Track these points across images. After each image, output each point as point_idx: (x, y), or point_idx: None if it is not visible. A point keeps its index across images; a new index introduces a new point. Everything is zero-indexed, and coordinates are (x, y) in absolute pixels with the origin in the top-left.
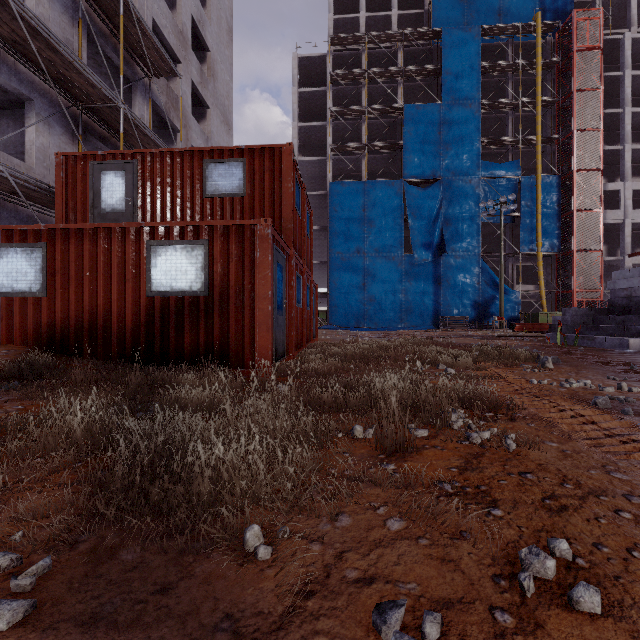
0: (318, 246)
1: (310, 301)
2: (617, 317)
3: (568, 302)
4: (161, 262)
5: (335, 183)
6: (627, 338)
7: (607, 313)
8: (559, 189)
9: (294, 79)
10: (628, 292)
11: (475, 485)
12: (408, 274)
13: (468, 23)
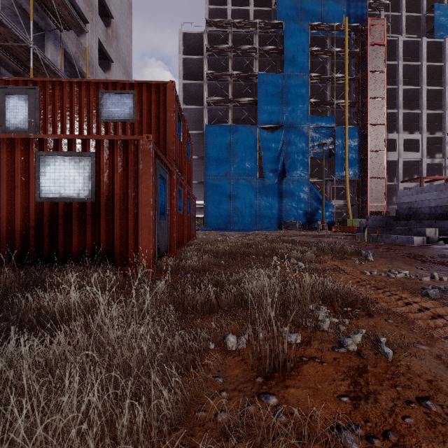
0: (197, 171)
1: (190, 209)
2: (402, 222)
3: (365, 212)
4: (50, 171)
5: (209, 125)
6: (412, 236)
7: (395, 219)
8: (359, 136)
9: (179, 48)
10: (409, 205)
11: (381, 431)
12: (261, 192)
13: (301, 20)
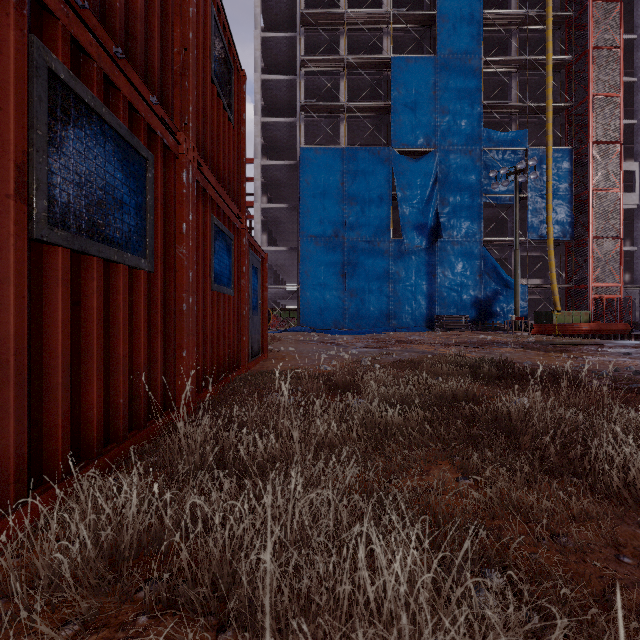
0: (288, 232)
1: (238, 276)
2: None
3: (582, 299)
4: None
5: (307, 149)
6: None
7: None
8: (572, 165)
9: (256, 20)
10: None
11: None
12: (396, 264)
13: None
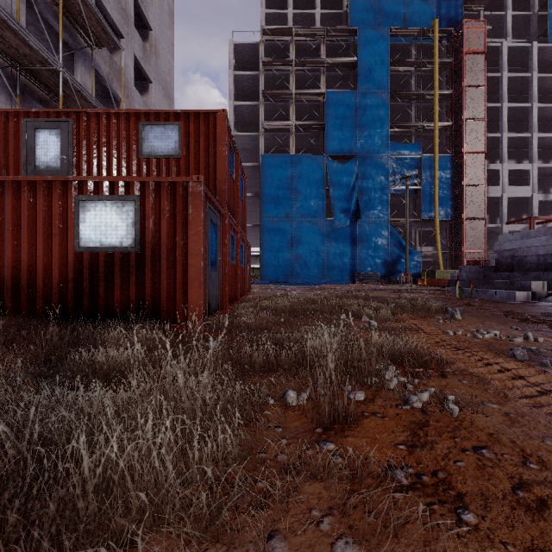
0: (252, 211)
1: (244, 259)
2: (503, 273)
3: (459, 261)
4: (90, 217)
5: (266, 156)
6: (514, 291)
7: (494, 270)
8: (452, 167)
9: (230, 63)
10: (511, 252)
11: (431, 470)
12: (329, 236)
13: (379, 25)
